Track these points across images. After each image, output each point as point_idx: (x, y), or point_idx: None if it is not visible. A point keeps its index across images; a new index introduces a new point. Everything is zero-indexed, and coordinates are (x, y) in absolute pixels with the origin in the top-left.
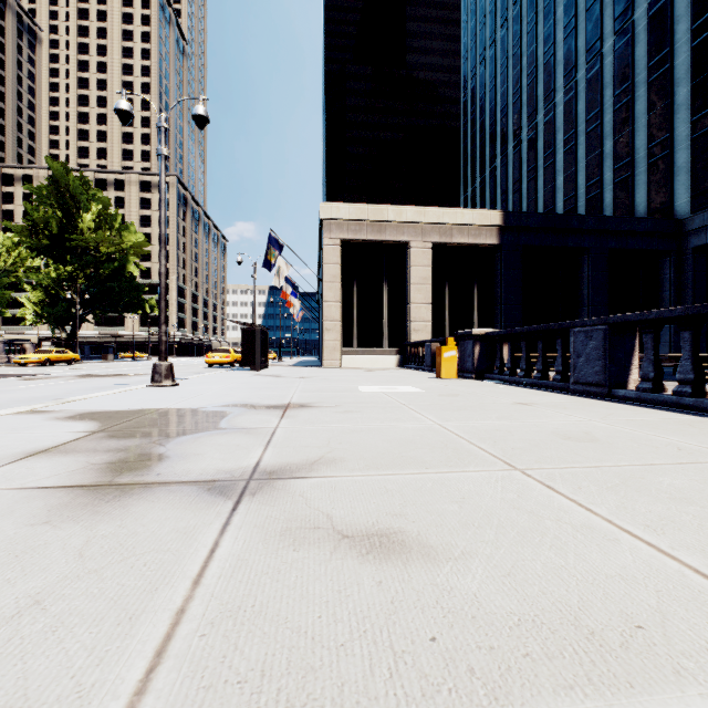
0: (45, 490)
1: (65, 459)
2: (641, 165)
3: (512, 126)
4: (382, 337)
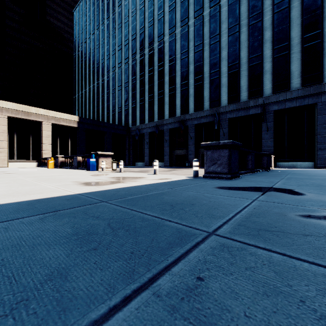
0: None
1: None
2: (123, 109)
3: (92, 79)
4: (29, 156)
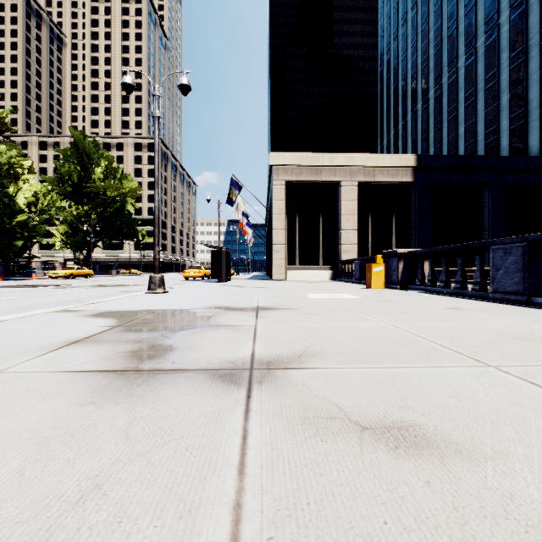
0: (86, 373)
1: (97, 348)
2: (533, 113)
3: (421, 88)
4: (318, 257)
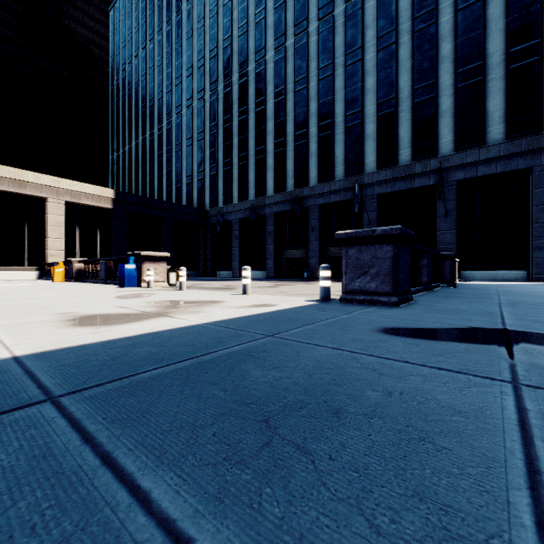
0: None
1: None
2: (195, 179)
3: (142, 126)
4: (23, 259)
